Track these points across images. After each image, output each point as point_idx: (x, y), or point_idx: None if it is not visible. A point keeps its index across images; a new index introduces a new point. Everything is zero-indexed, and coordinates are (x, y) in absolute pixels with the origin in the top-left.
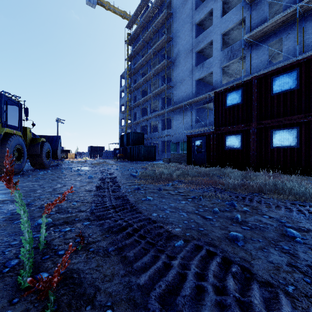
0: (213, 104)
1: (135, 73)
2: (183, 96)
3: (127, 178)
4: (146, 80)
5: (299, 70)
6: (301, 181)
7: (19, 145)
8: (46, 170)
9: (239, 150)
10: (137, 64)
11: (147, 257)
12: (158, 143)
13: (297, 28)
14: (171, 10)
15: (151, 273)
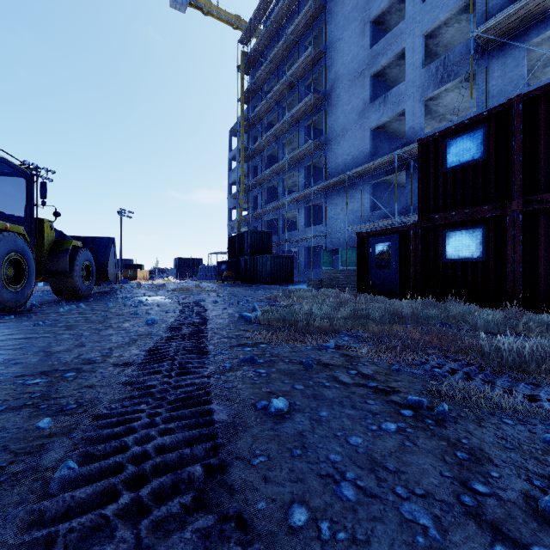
0: (407, 174)
1: (255, 125)
2: (345, 162)
3: (232, 325)
4: (275, 136)
5: None
6: None
7: (16, 253)
8: (79, 303)
9: (477, 263)
10: (259, 106)
11: None
12: (298, 250)
13: None
14: (322, 2)
15: None
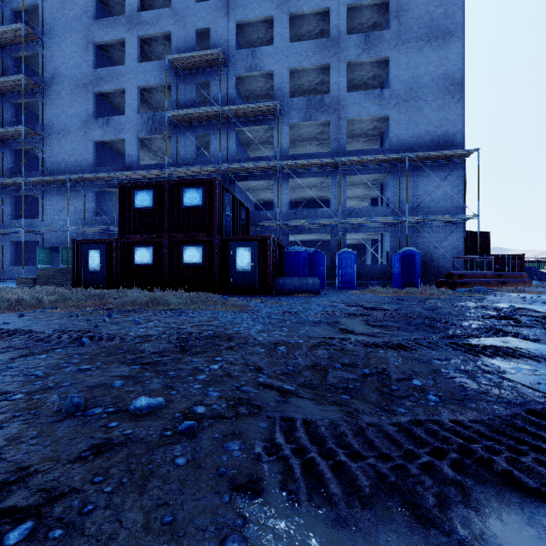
0: None
1: None
2: (67, 162)
3: None
4: None
5: (205, 189)
6: (195, 296)
7: None
8: None
9: (150, 267)
10: None
11: (23, 338)
12: (2, 244)
13: (220, 133)
14: None
15: (28, 339)
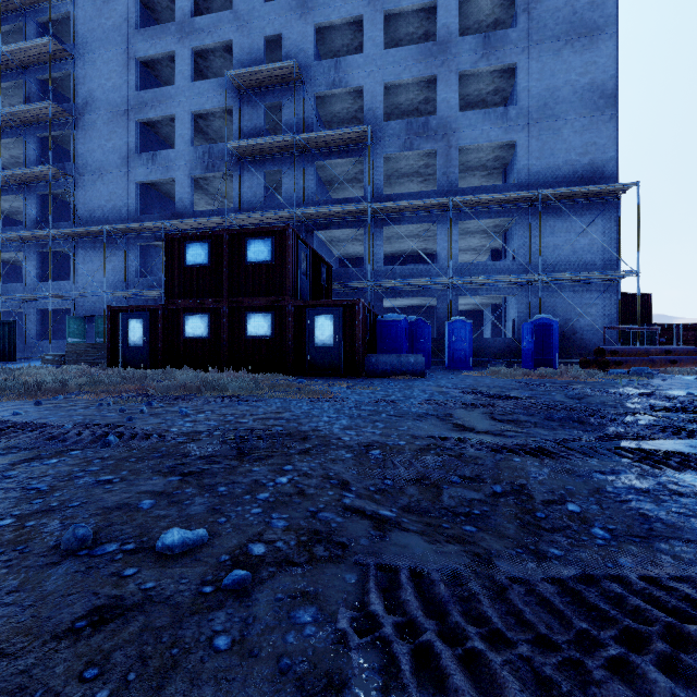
0: None
1: None
2: (103, 209)
3: None
4: None
5: (274, 240)
6: (261, 379)
7: None
8: None
9: (205, 340)
10: None
11: (32, 434)
12: (25, 313)
13: (294, 168)
14: None
15: (38, 436)
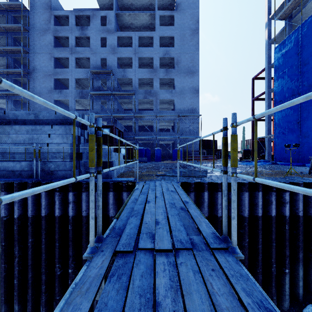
0: None
1: None
2: (41, 107)
3: None
4: None
5: (110, 128)
6: None
7: None
8: None
9: None
10: None
11: None
12: None
13: (111, 102)
14: (26, 26)
15: None
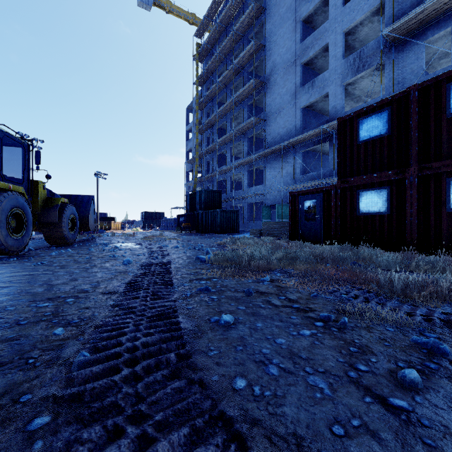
0: (330, 144)
1: (208, 103)
2: (280, 134)
3: (190, 264)
4: (224, 112)
5: None
6: None
7: (18, 208)
8: (67, 249)
9: (383, 216)
10: (210, 88)
11: None
12: (243, 206)
13: None
14: (262, 4)
15: None
